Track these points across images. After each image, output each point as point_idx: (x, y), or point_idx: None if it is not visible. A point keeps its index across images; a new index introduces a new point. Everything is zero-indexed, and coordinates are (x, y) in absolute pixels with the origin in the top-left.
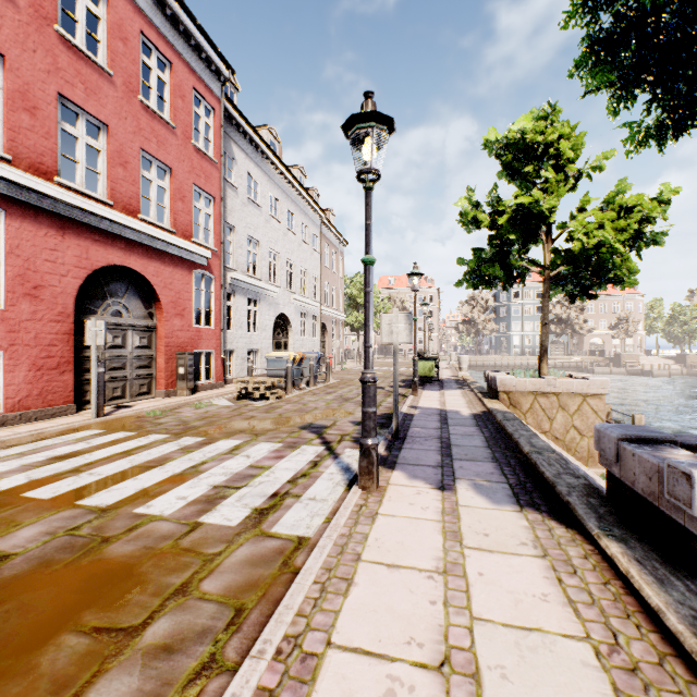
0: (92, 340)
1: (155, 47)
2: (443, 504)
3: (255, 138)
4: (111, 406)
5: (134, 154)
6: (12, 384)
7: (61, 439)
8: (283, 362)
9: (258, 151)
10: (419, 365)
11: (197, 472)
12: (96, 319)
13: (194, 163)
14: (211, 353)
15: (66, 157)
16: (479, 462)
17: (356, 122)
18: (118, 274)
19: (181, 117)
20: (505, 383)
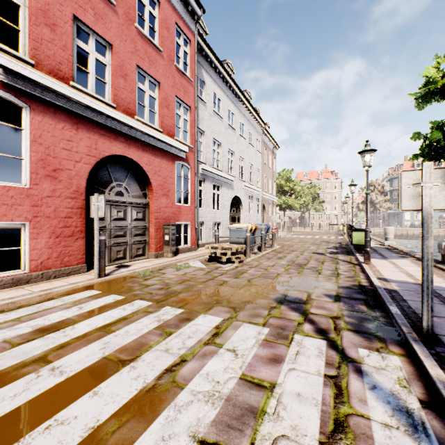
0: (94, 212)
1: None
2: None
3: (218, 66)
4: (115, 265)
5: (132, 69)
6: (35, 249)
7: (62, 300)
8: (242, 231)
9: (220, 77)
10: (355, 235)
11: (174, 385)
12: (97, 195)
13: (176, 80)
14: (188, 224)
15: (80, 68)
16: None
17: None
18: (120, 163)
19: (166, 44)
20: None
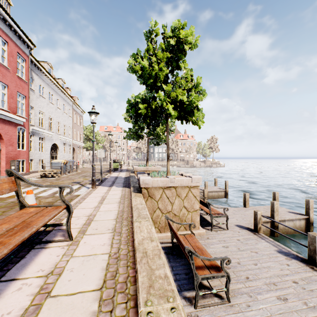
0: None
1: (1, 36)
2: (109, 188)
3: (43, 70)
4: None
5: None
6: None
7: None
8: (59, 163)
9: (44, 75)
10: (113, 164)
11: (46, 191)
12: None
13: (17, 83)
14: (24, 160)
15: None
16: (120, 183)
17: (91, 112)
18: None
19: (12, 64)
20: (136, 168)
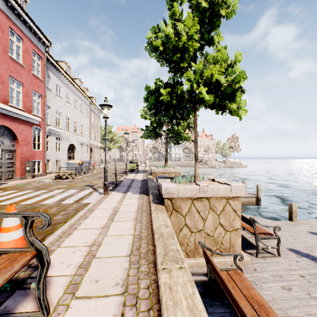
0: None
1: (15, 33)
2: (123, 195)
3: (59, 69)
4: None
5: (7, 78)
6: None
7: None
8: (74, 164)
9: (61, 74)
10: (130, 165)
11: (53, 196)
12: None
13: (33, 81)
14: (40, 161)
15: None
16: (136, 188)
17: (103, 105)
18: None
19: (27, 62)
20: (154, 170)
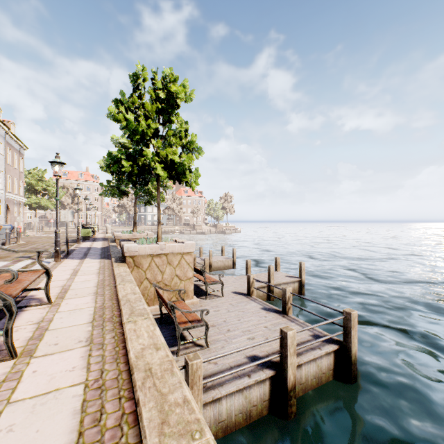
0: None
1: None
2: (81, 261)
3: None
4: None
5: None
6: None
7: None
8: None
9: None
10: (82, 231)
11: None
12: None
13: None
14: None
15: None
16: (96, 255)
17: (54, 162)
18: None
19: None
20: (118, 236)
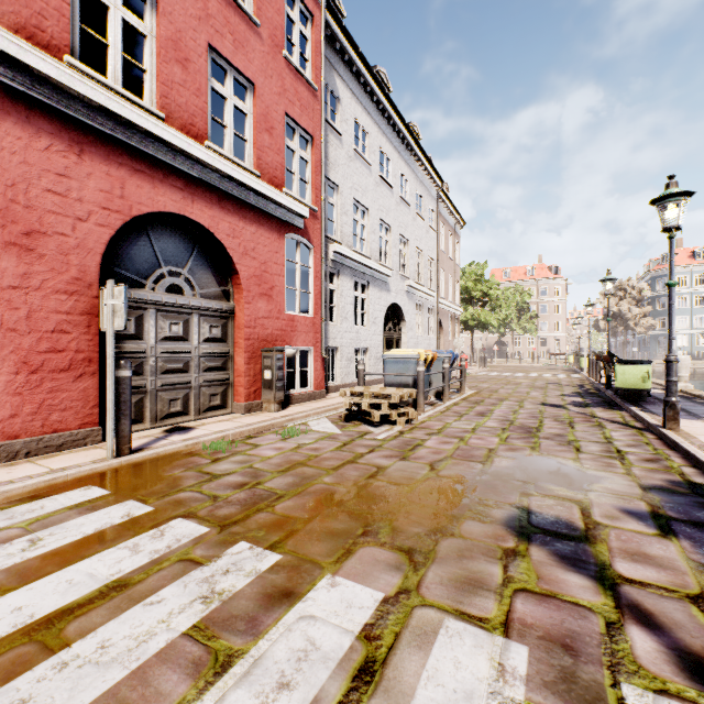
0: (107, 320)
1: None
2: None
3: (363, 72)
4: (164, 428)
5: (198, 50)
6: None
7: (7, 517)
8: (410, 363)
9: (367, 92)
10: (622, 371)
11: None
12: (113, 284)
13: (285, 84)
14: (309, 351)
15: (89, 33)
16: None
17: None
18: (177, 232)
19: (267, 13)
20: None
